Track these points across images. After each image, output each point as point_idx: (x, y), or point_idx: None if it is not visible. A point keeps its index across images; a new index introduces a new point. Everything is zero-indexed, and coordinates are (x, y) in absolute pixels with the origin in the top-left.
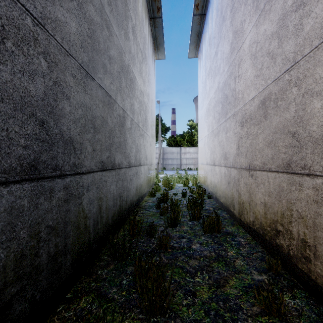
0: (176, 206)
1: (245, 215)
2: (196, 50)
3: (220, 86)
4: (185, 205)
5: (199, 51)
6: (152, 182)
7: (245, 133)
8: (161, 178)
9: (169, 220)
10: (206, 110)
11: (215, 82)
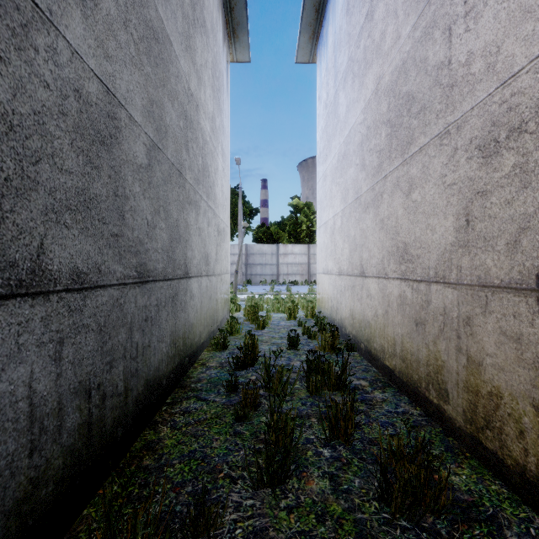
0: (283, 402)
1: (509, 437)
2: (311, 46)
3: (385, 83)
4: (299, 374)
5: (319, 47)
6: (223, 312)
7: (509, 173)
8: (243, 302)
9: (261, 444)
10: (337, 159)
11: (367, 83)
